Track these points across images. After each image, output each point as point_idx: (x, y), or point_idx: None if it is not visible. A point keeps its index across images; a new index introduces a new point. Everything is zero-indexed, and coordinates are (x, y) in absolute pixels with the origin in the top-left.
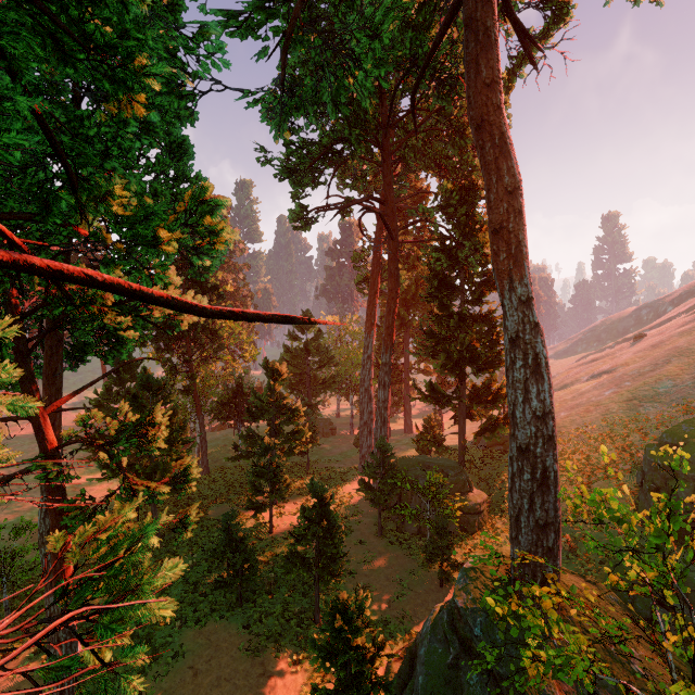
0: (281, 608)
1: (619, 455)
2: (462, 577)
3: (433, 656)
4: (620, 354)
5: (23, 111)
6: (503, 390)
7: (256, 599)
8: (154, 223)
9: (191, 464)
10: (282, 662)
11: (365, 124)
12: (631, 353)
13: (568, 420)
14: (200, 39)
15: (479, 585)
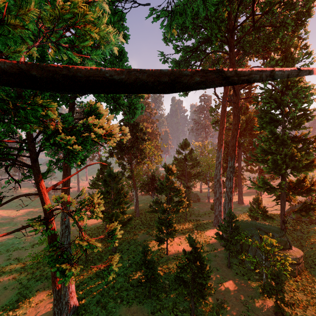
0: (172, 305)
1: None
2: None
3: None
4: None
5: None
6: None
7: (158, 295)
8: None
9: (116, 228)
10: None
11: (220, 27)
12: None
13: None
14: None
15: None
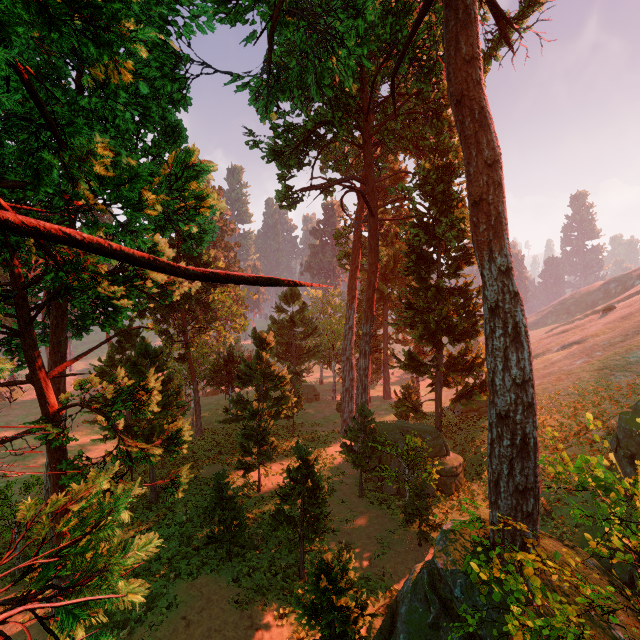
0: (268, 563)
1: (591, 422)
2: (441, 538)
3: (414, 615)
4: (590, 325)
5: (1, 65)
6: (478, 359)
7: (245, 554)
8: (139, 186)
9: (182, 427)
10: (269, 616)
11: (347, 107)
12: (601, 324)
13: (540, 388)
14: (185, 3)
15: (458, 547)
